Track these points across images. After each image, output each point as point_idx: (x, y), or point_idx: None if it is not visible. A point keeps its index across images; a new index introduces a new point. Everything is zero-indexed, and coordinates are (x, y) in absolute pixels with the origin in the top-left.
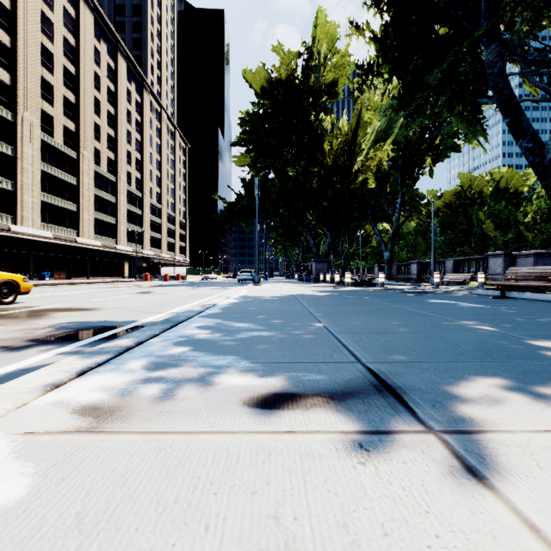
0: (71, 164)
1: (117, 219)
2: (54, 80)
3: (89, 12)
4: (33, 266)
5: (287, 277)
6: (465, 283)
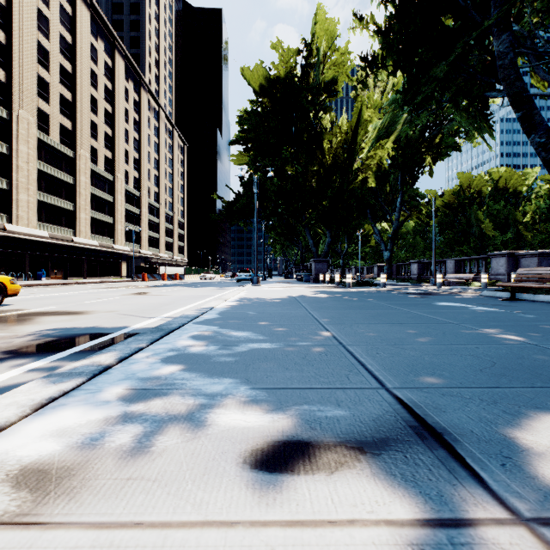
0: (67, 162)
1: (114, 219)
2: (50, 78)
3: (86, 9)
4: (28, 266)
5: (286, 277)
6: (467, 284)
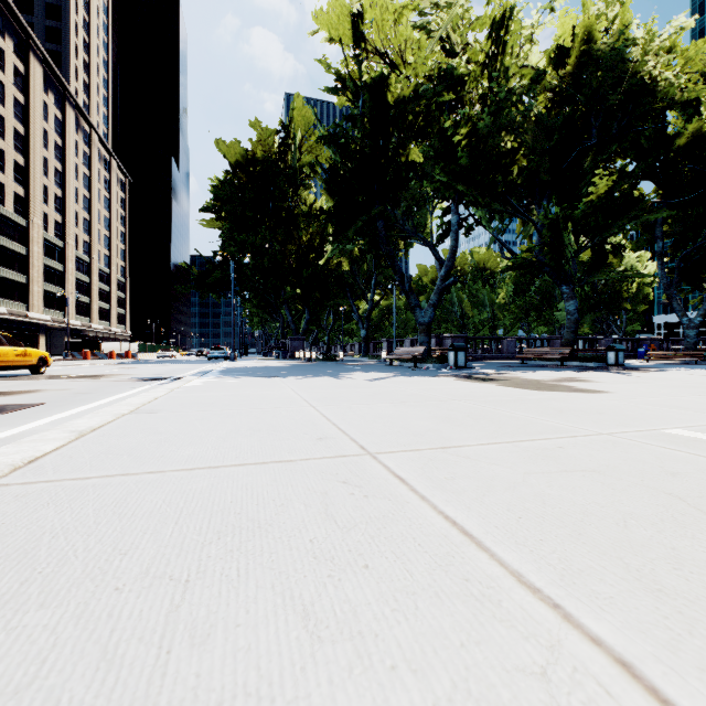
0: None
1: (29, 277)
2: None
3: None
4: None
5: (265, 355)
6: None
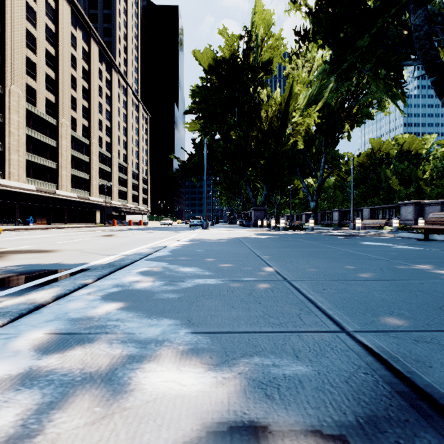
0: (51, 129)
1: (90, 176)
2: (37, 59)
3: (67, 4)
4: (19, 214)
5: (230, 223)
6: (381, 228)
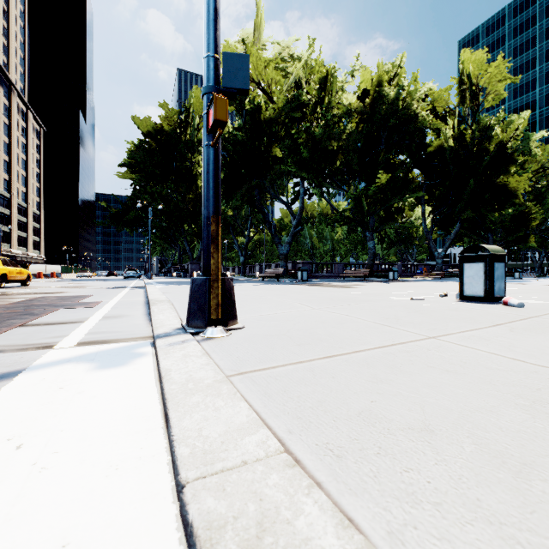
0: None
1: None
2: None
3: None
4: None
5: (166, 275)
6: None
